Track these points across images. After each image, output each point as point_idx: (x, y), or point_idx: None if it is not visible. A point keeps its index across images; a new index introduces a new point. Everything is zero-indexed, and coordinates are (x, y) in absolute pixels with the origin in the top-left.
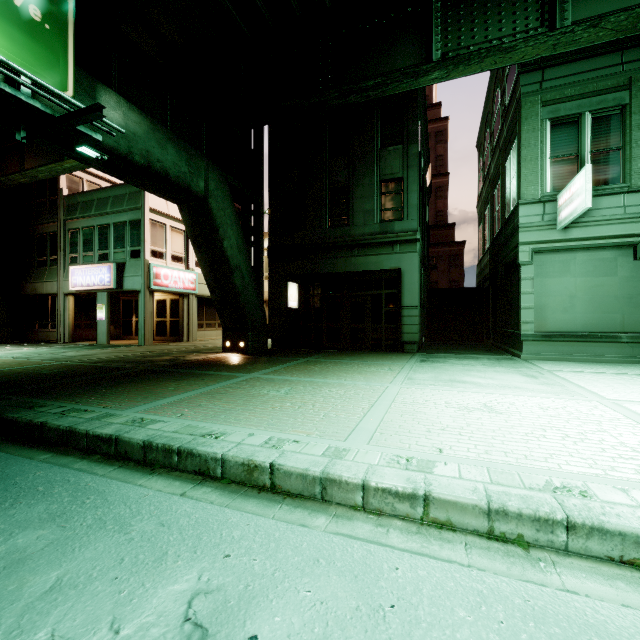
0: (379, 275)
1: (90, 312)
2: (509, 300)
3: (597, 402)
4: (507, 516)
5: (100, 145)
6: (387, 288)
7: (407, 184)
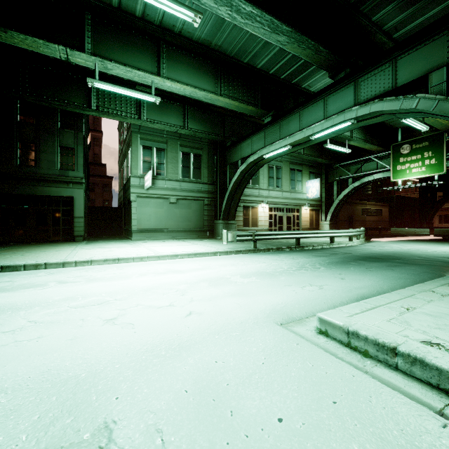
0: (58, 198)
1: None
2: (130, 215)
3: (143, 247)
4: (108, 260)
5: None
6: (64, 206)
7: (77, 152)
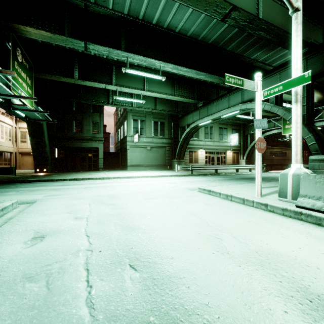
0: (91, 148)
1: None
2: (125, 157)
3: (136, 173)
4: (125, 177)
5: None
6: (93, 152)
7: (100, 124)
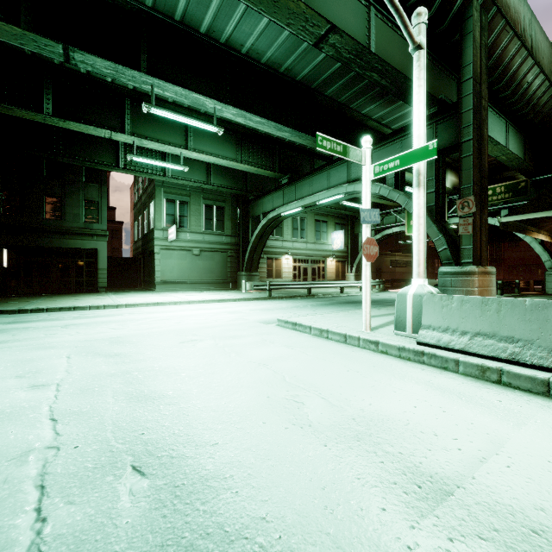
0: (82, 250)
1: None
2: (151, 267)
3: (171, 296)
4: (150, 304)
5: None
6: (87, 258)
7: (101, 205)
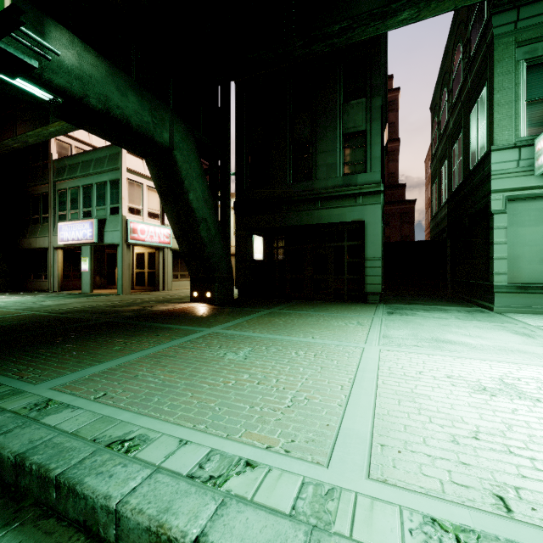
0: (341, 227)
1: (78, 264)
2: (473, 251)
3: None
4: None
5: (50, 85)
6: (349, 240)
7: (370, 137)
